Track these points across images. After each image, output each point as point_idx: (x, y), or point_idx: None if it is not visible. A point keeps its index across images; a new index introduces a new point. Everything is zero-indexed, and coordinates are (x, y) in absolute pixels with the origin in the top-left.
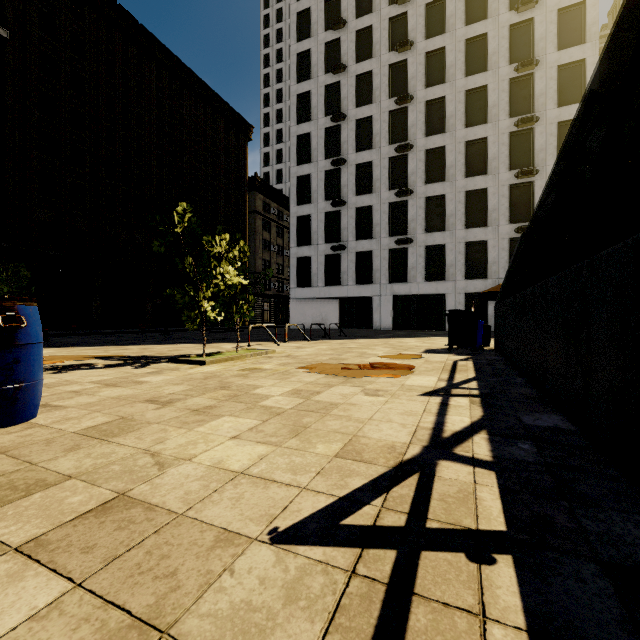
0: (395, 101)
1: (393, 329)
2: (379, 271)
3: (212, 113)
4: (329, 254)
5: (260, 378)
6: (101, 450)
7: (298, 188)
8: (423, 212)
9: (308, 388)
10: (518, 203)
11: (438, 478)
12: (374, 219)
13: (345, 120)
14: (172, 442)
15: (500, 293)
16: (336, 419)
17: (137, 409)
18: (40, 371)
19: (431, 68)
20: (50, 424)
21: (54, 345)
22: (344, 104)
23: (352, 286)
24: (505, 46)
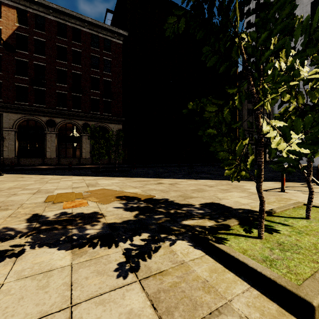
0: None
1: None
2: None
3: None
4: None
5: None
6: None
7: None
8: None
9: None
10: None
11: None
12: None
13: None
14: None
15: None
16: None
17: None
18: None
19: None
20: None
21: (127, 175)
22: None
23: None
24: None
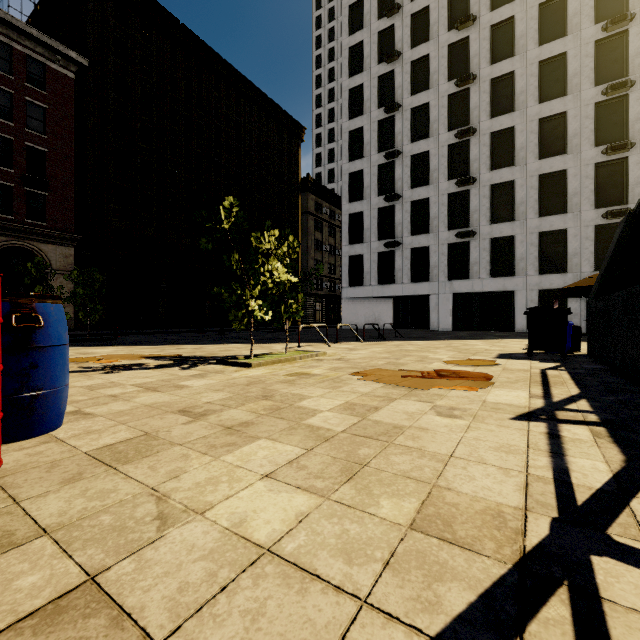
0: (455, 83)
1: (453, 330)
2: (437, 267)
3: (266, 118)
4: (382, 251)
5: (308, 386)
6: (102, 484)
7: (350, 185)
8: (488, 201)
9: (363, 402)
10: (606, 184)
11: (610, 605)
12: (431, 212)
13: (399, 110)
14: (189, 478)
15: (596, 287)
16: (404, 453)
17: (165, 422)
18: (63, 376)
19: (497, 42)
20: (68, 438)
21: (120, 343)
22: (398, 93)
23: (407, 284)
24: (589, 4)
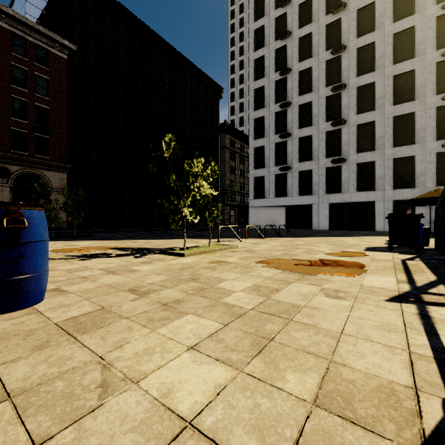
0: (331, 52)
1: (329, 229)
2: (317, 185)
3: (196, 82)
4: (278, 174)
5: (225, 271)
6: (62, 352)
7: (255, 127)
8: (355, 137)
9: (267, 284)
10: None
11: None
12: (313, 145)
13: (290, 73)
14: (130, 348)
15: (443, 197)
16: (302, 329)
17: (118, 299)
18: (44, 264)
19: (362, 21)
20: (45, 311)
21: (95, 238)
22: (289, 61)
23: (296, 197)
24: None
